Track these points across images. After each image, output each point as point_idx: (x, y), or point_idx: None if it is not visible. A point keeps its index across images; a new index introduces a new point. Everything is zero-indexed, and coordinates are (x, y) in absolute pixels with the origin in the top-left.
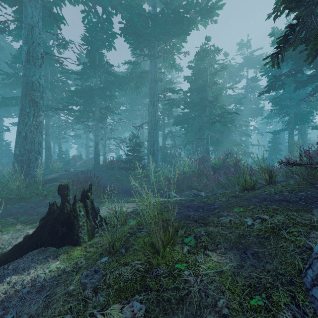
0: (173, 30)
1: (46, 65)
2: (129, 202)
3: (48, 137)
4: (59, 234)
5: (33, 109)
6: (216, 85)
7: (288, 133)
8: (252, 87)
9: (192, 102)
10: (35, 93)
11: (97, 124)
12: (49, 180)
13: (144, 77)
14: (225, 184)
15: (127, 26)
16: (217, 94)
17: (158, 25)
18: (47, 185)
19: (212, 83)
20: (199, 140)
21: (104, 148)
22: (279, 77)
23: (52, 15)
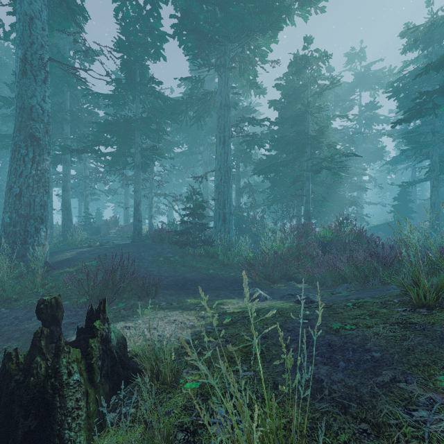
0: (256, 22)
1: (63, 87)
2: (186, 311)
3: (66, 194)
4: (19, 434)
5: (31, 150)
6: (322, 111)
7: (431, 186)
8: (367, 117)
9: (283, 138)
10: (35, 124)
11: (137, 174)
12: (60, 263)
13: (209, 100)
14: (351, 275)
15: (183, 19)
16: (323, 126)
17: (232, 16)
18: (54, 273)
19: (316, 108)
20: (292, 198)
21: (149, 210)
22: (430, 96)
23: (65, 2)
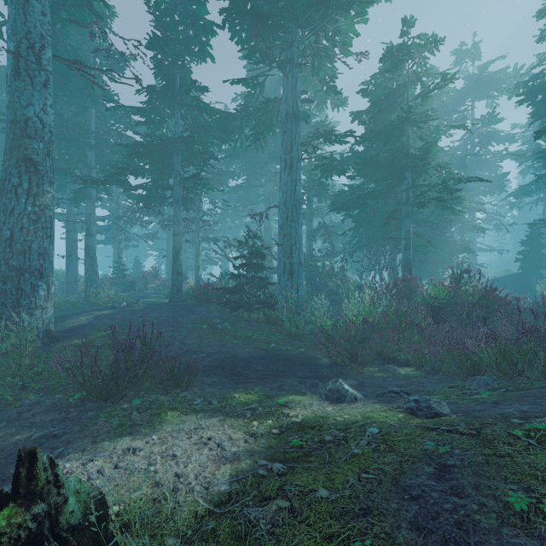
0: None
1: (85, 102)
2: (230, 418)
3: (90, 239)
4: None
5: (26, 178)
6: (429, 120)
7: None
8: (482, 135)
9: (374, 159)
10: (31, 143)
11: (176, 213)
12: (69, 332)
13: (271, 111)
14: (492, 363)
15: None
16: (429, 141)
17: None
18: (57, 346)
19: (420, 116)
20: (383, 242)
21: (195, 259)
22: None
23: None
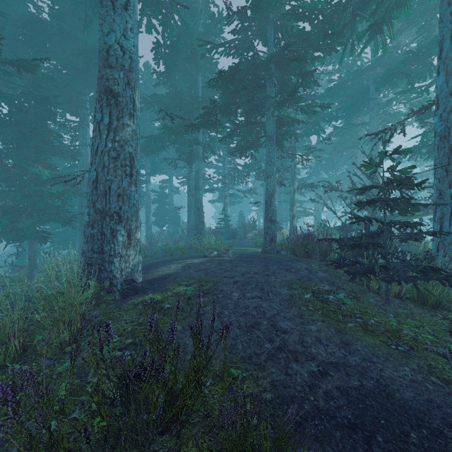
0: None
1: (193, 71)
2: None
3: (198, 193)
4: None
5: (107, 112)
6: None
7: None
8: None
9: None
10: (112, 73)
11: (269, 151)
12: (151, 283)
13: None
14: None
15: None
16: None
17: None
18: (130, 302)
19: None
20: None
21: (290, 208)
22: None
23: None
